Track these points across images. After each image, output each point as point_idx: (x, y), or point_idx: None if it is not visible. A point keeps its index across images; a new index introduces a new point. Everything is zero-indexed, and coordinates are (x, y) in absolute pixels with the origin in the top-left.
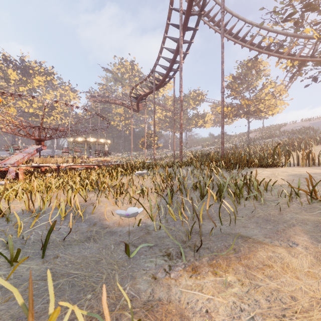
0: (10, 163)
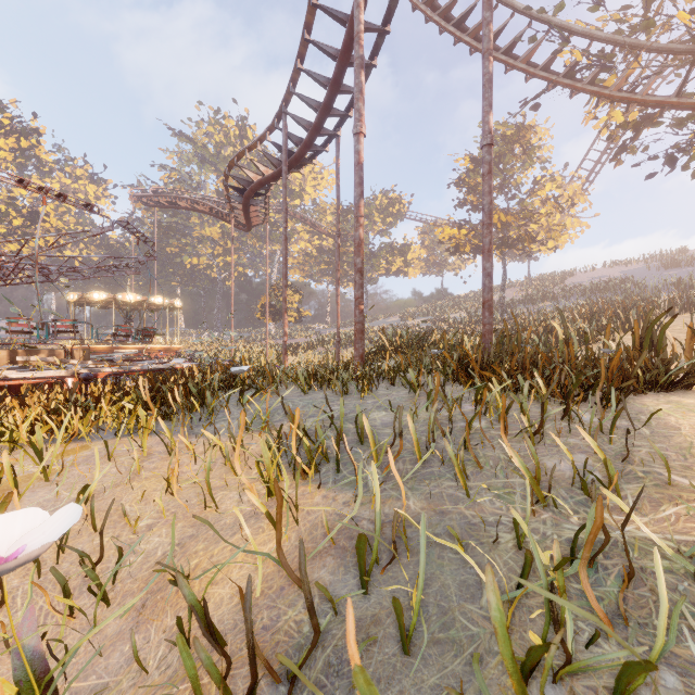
0: None
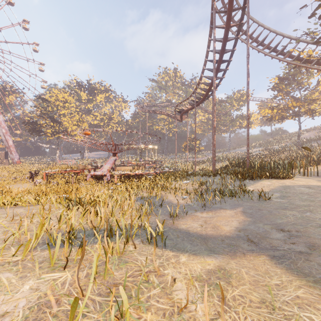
0: (105, 170)
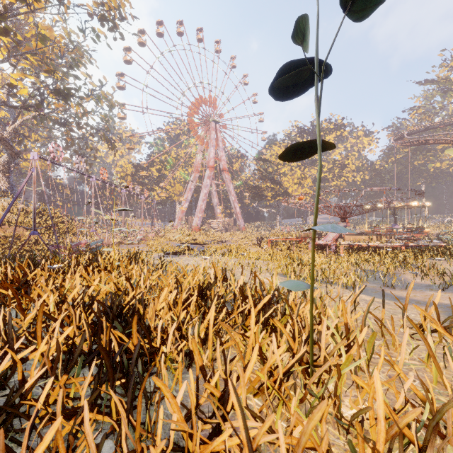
0: (329, 239)
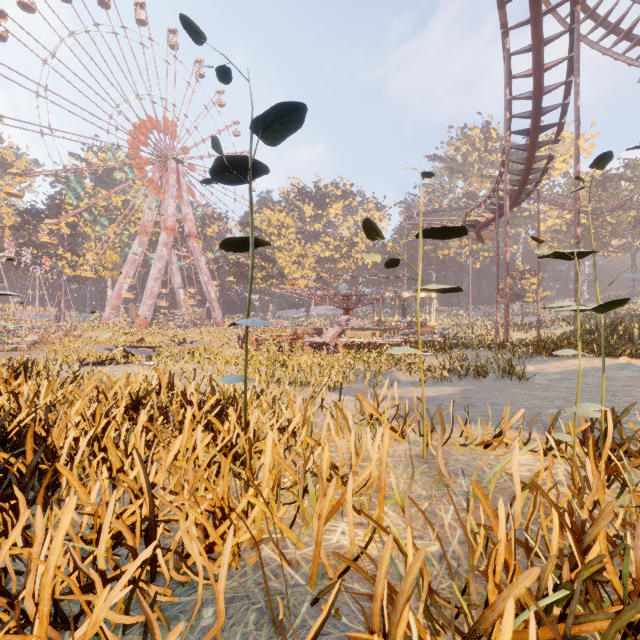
0: (330, 336)
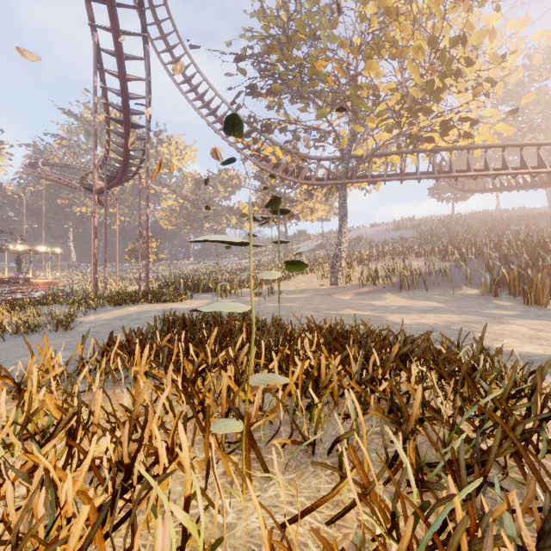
0: None
